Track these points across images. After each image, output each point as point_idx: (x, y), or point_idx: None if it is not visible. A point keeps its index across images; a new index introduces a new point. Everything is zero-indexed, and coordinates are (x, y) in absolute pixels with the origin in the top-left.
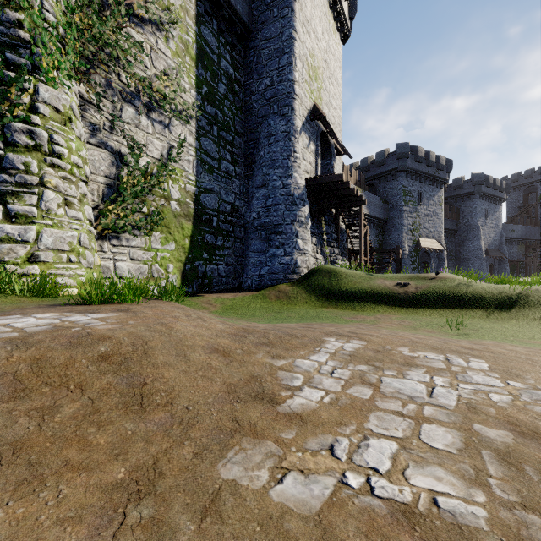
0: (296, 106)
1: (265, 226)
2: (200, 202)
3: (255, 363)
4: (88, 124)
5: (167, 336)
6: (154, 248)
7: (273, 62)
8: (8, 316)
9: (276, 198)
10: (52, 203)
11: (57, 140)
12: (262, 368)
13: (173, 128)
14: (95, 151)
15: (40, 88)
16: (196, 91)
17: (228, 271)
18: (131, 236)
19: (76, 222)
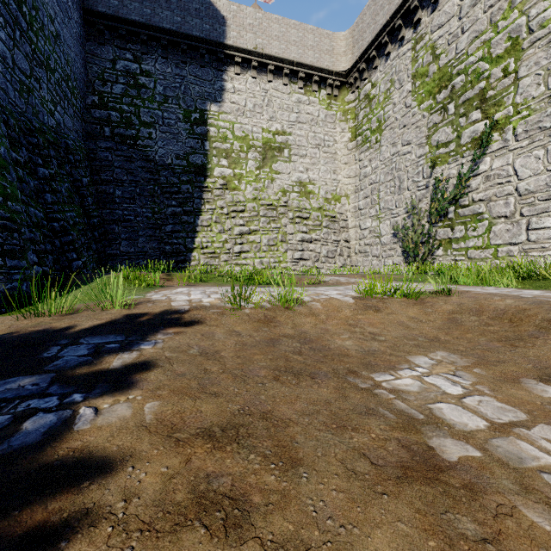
0: None
1: None
2: None
3: None
4: None
5: None
6: None
7: None
8: None
9: None
10: None
11: None
12: None
13: None
14: None
15: None
16: None
17: None
18: None
19: None
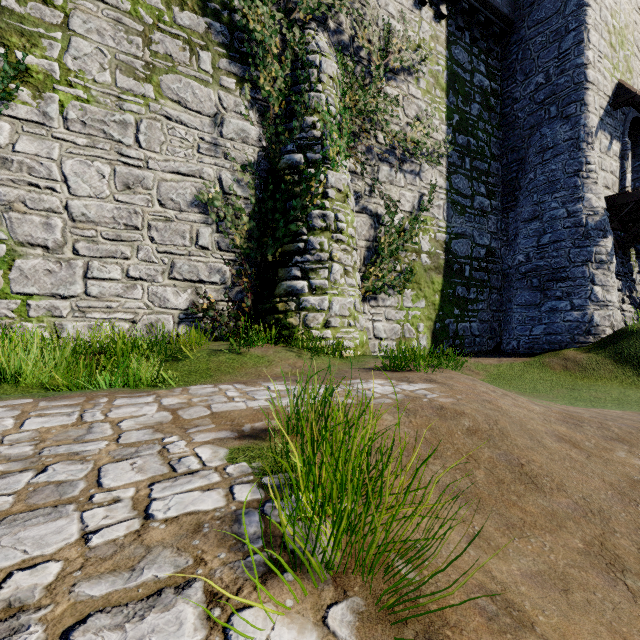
0: (589, 99)
1: (537, 272)
2: (451, 250)
3: (622, 463)
4: (353, 194)
5: (507, 416)
6: (405, 307)
7: (549, 51)
8: (355, 380)
9: (557, 232)
10: (337, 274)
11: (340, 218)
12: (637, 471)
13: (423, 175)
14: (358, 218)
15: (329, 175)
16: (446, 124)
17: (482, 330)
18: (386, 296)
19: (352, 289)
